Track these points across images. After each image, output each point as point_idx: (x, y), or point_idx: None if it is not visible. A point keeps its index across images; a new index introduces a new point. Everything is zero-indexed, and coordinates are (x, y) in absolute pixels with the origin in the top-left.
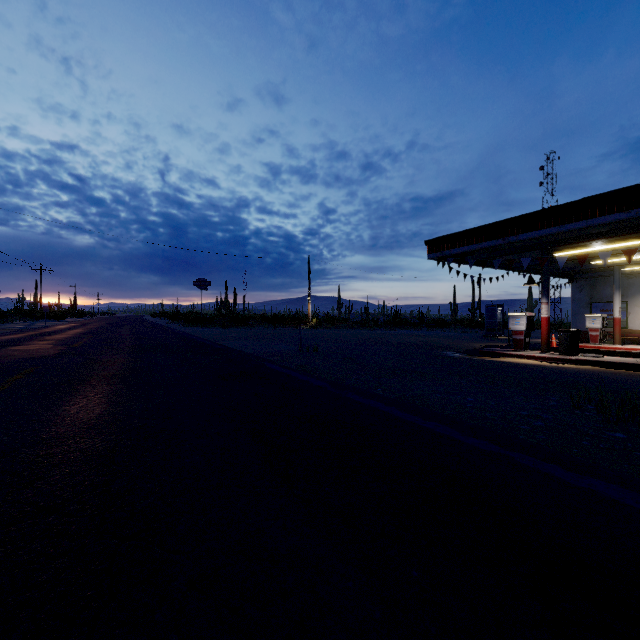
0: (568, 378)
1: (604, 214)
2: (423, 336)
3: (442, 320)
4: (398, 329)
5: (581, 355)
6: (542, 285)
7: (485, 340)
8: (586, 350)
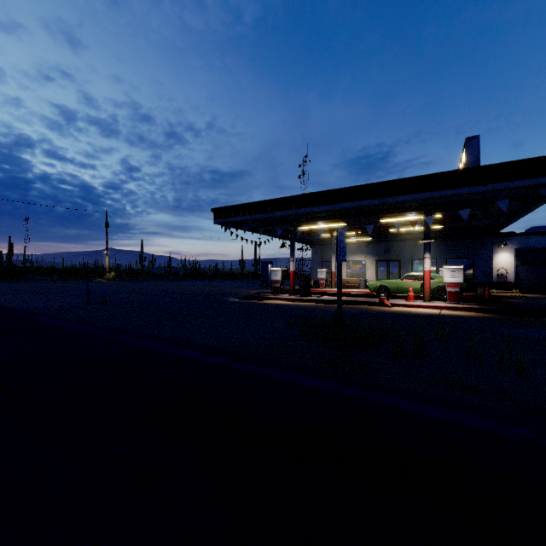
0: (297, 311)
1: (320, 205)
2: (215, 286)
3: (232, 273)
4: (196, 281)
5: (311, 296)
6: (290, 249)
7: (260, 288)
8: (317, 293)
